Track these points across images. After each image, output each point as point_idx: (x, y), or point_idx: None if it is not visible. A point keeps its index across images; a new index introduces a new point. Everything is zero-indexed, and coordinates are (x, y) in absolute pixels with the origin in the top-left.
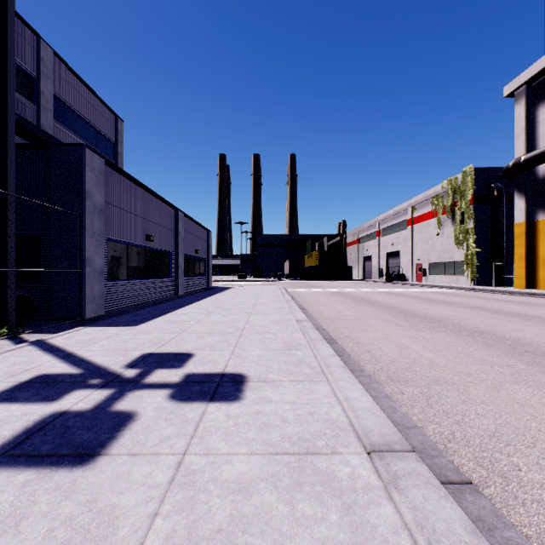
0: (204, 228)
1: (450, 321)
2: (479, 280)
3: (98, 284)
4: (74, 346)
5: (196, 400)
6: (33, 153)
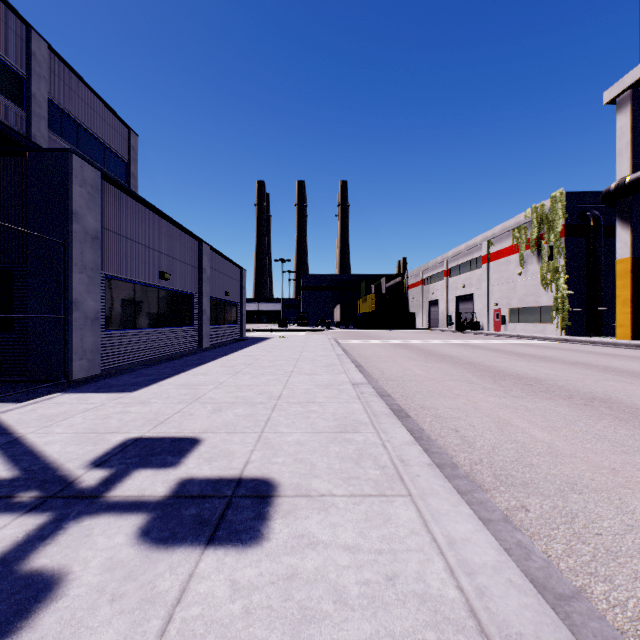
0: (237, 266)
1: (553, 383)
2: (571, 329)
3: (91, 335)
4: (30, 425)
5: (183, 542)
6: (4, 162)
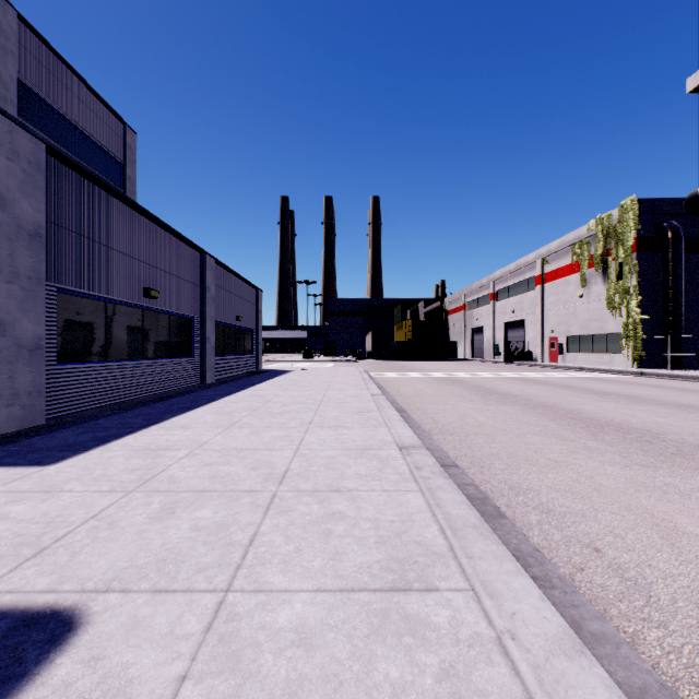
0: (251, 285)
1: (679, 438)
2: (644, 360)
3: (27, 370)
4: None
5: None
6: None
